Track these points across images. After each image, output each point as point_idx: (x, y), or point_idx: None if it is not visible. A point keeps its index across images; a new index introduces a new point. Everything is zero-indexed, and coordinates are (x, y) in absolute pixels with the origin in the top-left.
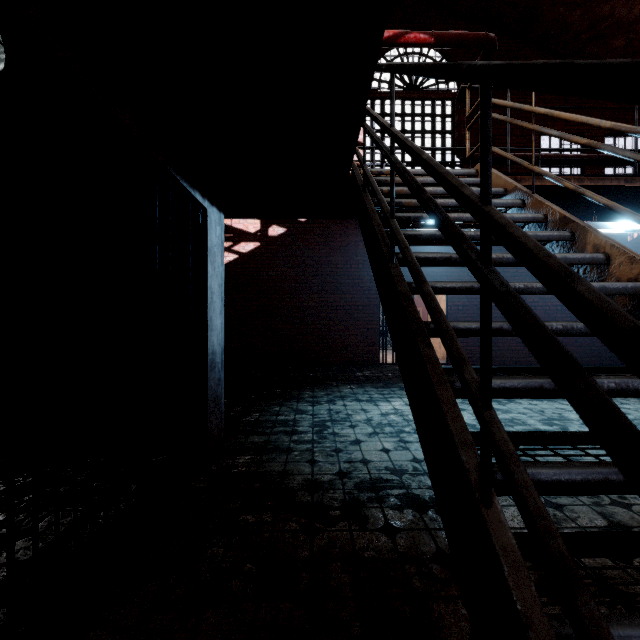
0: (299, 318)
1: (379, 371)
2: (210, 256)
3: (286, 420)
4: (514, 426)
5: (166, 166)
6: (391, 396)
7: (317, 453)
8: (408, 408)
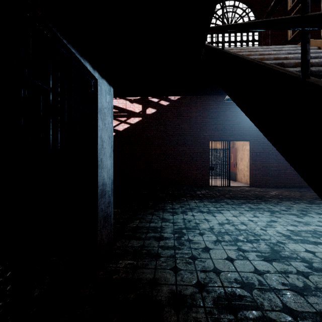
0: (163, 160)
1: (210, 191)
2: (100, 114)
3: (156, 227)
4: (320, 238)
5: (48, 23)
6: (222, 209)
7: (178, 260)
8: (236, 219)
